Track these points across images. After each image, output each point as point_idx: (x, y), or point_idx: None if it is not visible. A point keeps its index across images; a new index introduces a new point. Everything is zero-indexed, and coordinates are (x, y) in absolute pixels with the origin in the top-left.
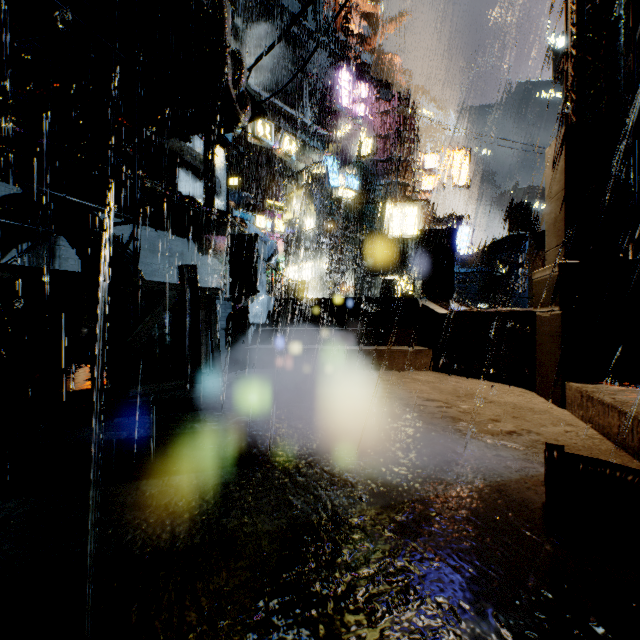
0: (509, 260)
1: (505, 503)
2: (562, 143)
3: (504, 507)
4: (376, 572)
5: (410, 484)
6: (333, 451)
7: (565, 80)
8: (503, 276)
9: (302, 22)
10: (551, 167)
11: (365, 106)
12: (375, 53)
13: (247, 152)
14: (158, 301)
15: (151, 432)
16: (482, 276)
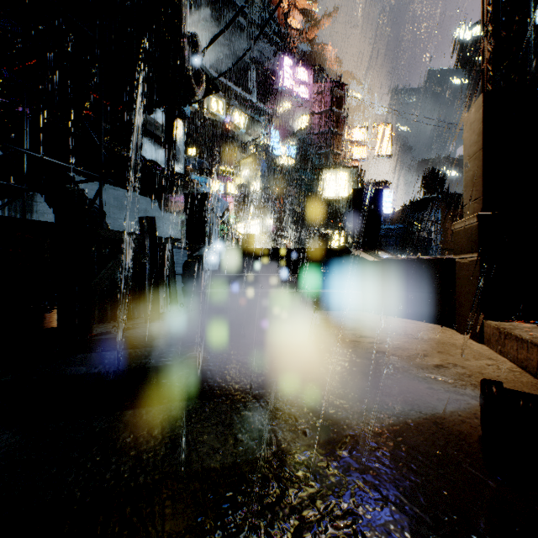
0: (424, 218)
1: (443, 436)
2: (480, 108)
3: (443, 441)
4: (322, 516)
5: (351, 417)
6: (277, 385)
7: (482, 53)
8: (419, 232)
9: (250, 17)
10: (469, 130)
11: (303, 87)
12: (312, 44)
13: (203, 126)
14: (120, 249)
15: (109, 367)
16: (401, 232)
